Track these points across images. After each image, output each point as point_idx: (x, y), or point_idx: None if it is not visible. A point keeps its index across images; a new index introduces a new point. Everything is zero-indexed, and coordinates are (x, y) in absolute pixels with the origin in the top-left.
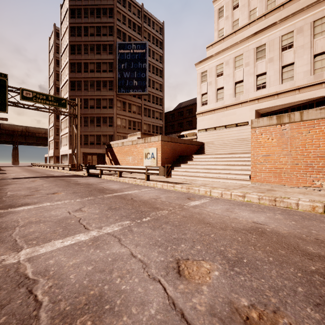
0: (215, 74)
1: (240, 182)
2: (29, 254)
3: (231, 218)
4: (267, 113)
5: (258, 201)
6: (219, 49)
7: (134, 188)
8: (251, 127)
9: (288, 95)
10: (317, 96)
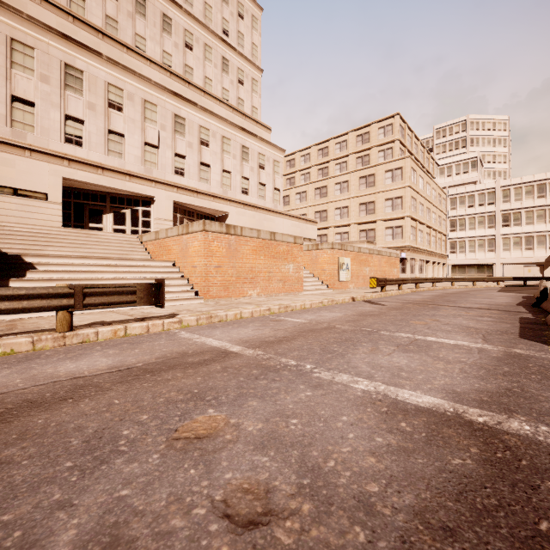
0: None
1: (193, 301)
2: (475, 344)
3: (340, 316)
4: (69, 188)
5: (278, 311)
6: None
7: (155, 343)
8: (204, 229)
9: (117, 178)
10: (148, 194)
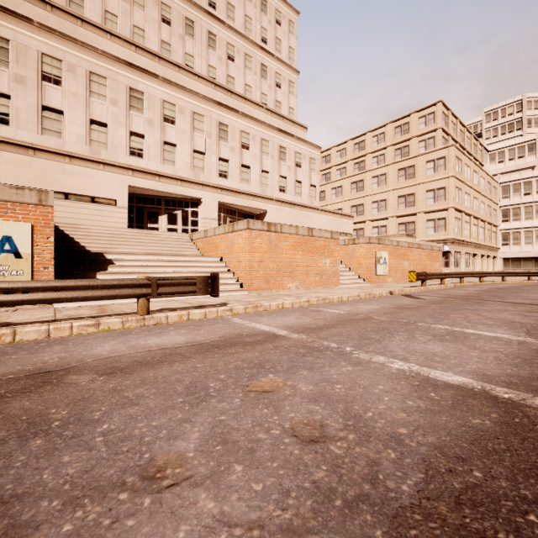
0: (38, 70)
1: (238, 293)
2: (516, 337)
3: (377, 309)
4: (132, 194)
5: (317, 302)
6: (40, 17)
7: (214, 326)
8: (248, 227)
9: (171, 183)
10: (196, 196)
